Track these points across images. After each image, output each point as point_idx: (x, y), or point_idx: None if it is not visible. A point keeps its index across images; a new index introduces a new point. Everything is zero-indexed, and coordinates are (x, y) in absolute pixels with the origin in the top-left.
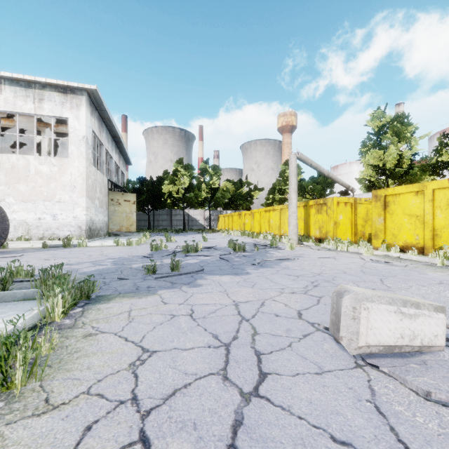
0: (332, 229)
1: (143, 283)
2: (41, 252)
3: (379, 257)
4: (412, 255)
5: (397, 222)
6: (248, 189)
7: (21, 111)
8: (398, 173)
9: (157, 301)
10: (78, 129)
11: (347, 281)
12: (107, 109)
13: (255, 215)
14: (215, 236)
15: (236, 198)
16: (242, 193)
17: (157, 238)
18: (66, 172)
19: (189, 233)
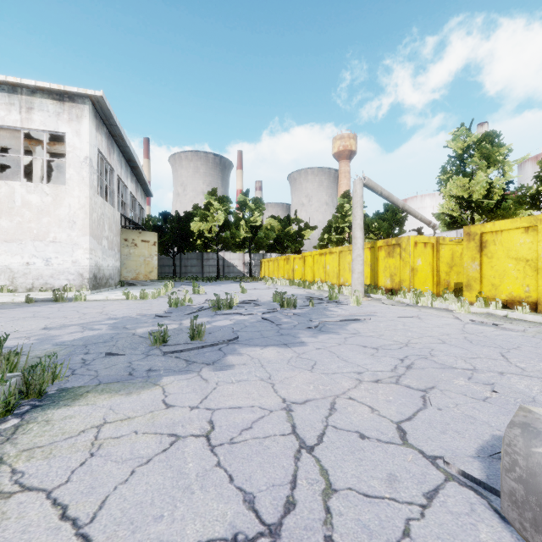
0: (408, 277)
1: (143, 361)
2: (20, 308)
3: (480, 317)
4: (526, 314)
5: (498, 269)
6: (298, 228)
7: (3, 123)
8: (488, 206)
9: (155, 401)
10: (78, 148)
11: (454, 358)
12: (118, 124)
13: (307, 260)
14: (256, 286)
15: (283, 239)
16: (290, 233)
17: (182, 289)
18: (64, 204)
19: (225, 282)
